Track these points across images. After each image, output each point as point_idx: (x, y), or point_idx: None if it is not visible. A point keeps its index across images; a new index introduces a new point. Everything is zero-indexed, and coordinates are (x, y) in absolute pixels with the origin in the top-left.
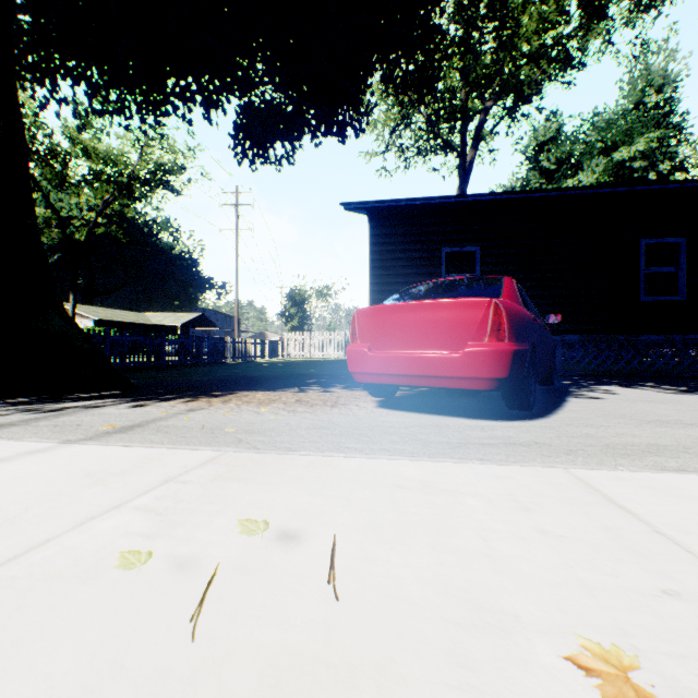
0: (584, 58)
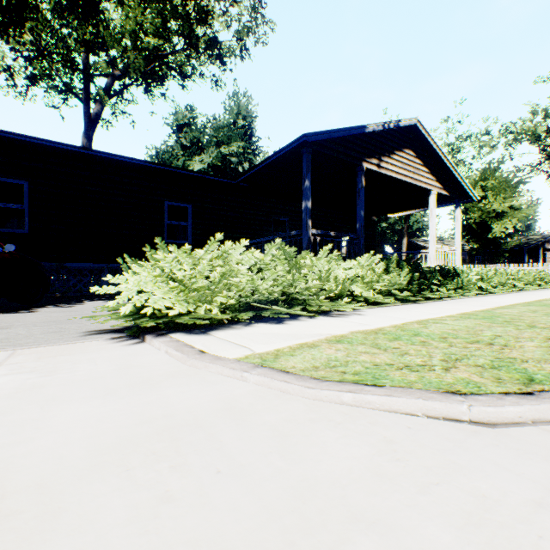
0: (194, 74)
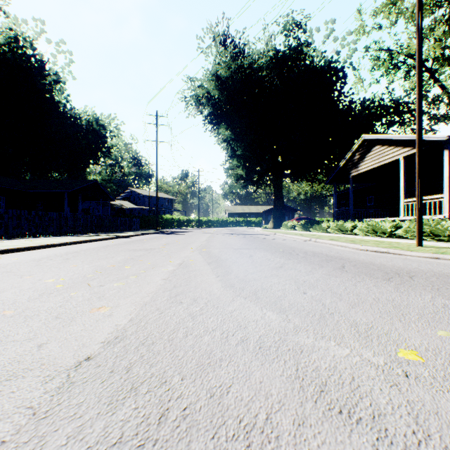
0: None
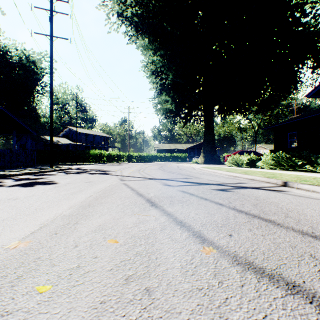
0: None
